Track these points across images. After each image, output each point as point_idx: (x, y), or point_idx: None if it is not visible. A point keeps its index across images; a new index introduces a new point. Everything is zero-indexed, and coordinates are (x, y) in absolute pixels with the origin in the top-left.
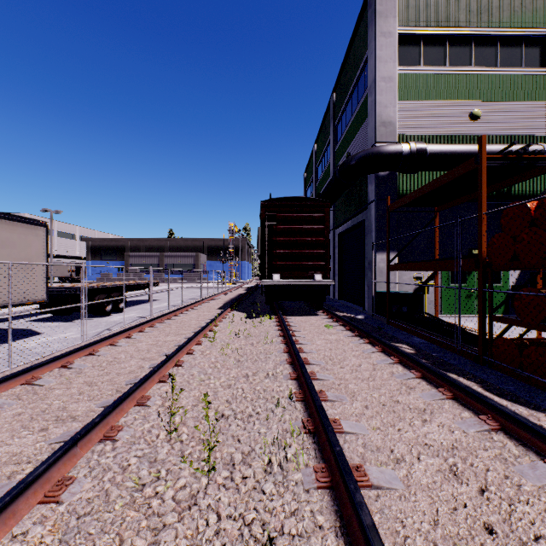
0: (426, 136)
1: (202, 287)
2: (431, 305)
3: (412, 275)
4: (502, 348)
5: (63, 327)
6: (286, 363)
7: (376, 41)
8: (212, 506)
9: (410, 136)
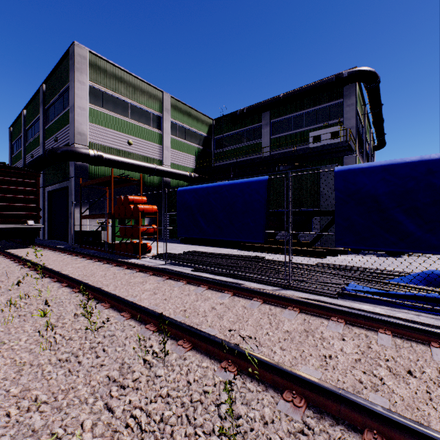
0: (106, 146)
1: None
2: (108, 237)
3: (98, 221)
4: (117, 246)
5: None
6: (15, 263)
7: (75, 84)
8: (1, 284)
9: (97, 144)
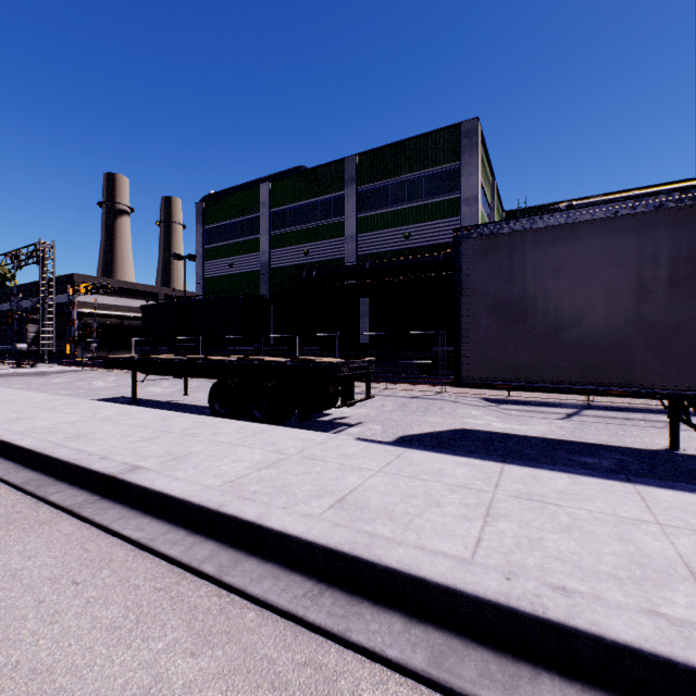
0: None
1: (9, 373)
2: None
3: None
4: None
5: (410, 423)
6: None
7: (478, 170)
8: None
9: None
